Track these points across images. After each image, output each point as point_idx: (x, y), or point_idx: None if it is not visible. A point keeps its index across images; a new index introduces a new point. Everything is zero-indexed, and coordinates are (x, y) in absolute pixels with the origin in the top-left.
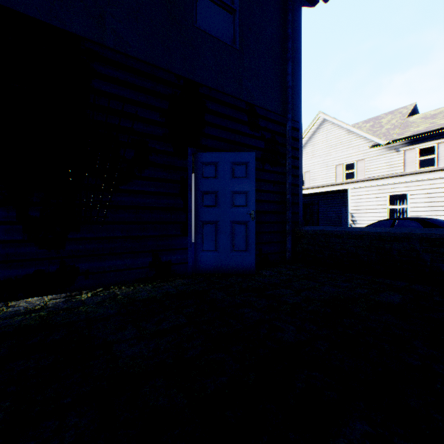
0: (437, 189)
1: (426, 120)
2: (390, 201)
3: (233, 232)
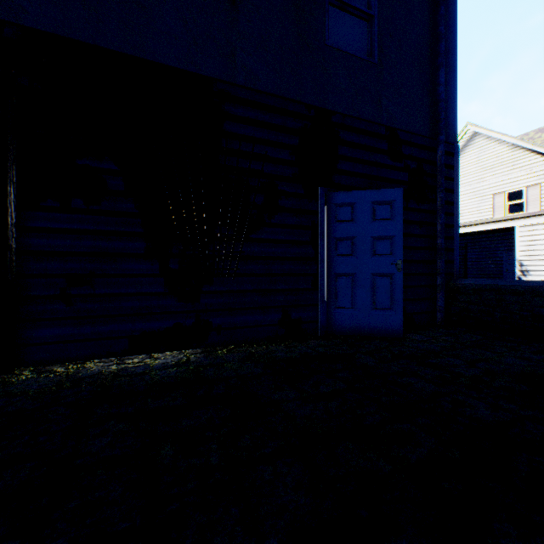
0: None
1: None
2: None
3: (374, 286)
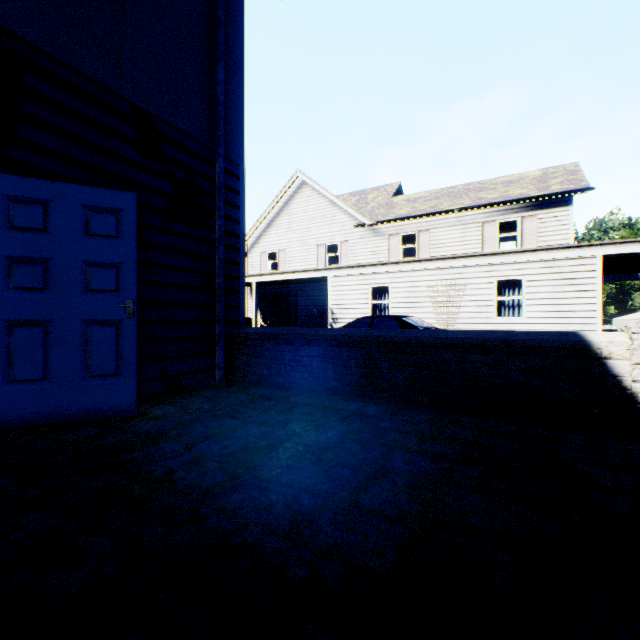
0: (416, 283)
1: (409, 203)
2: (373, 295)
3: (88, 340)
